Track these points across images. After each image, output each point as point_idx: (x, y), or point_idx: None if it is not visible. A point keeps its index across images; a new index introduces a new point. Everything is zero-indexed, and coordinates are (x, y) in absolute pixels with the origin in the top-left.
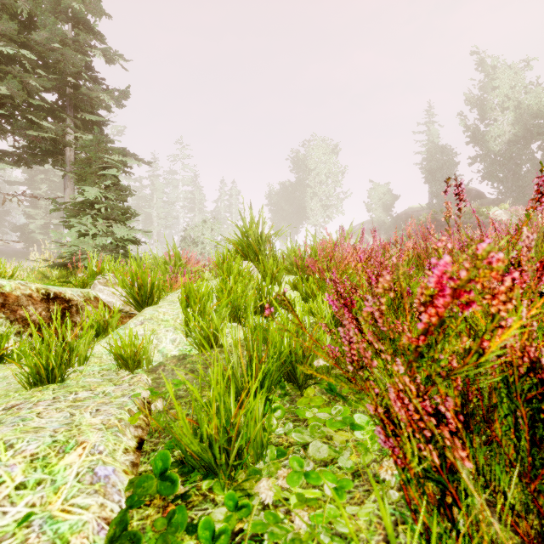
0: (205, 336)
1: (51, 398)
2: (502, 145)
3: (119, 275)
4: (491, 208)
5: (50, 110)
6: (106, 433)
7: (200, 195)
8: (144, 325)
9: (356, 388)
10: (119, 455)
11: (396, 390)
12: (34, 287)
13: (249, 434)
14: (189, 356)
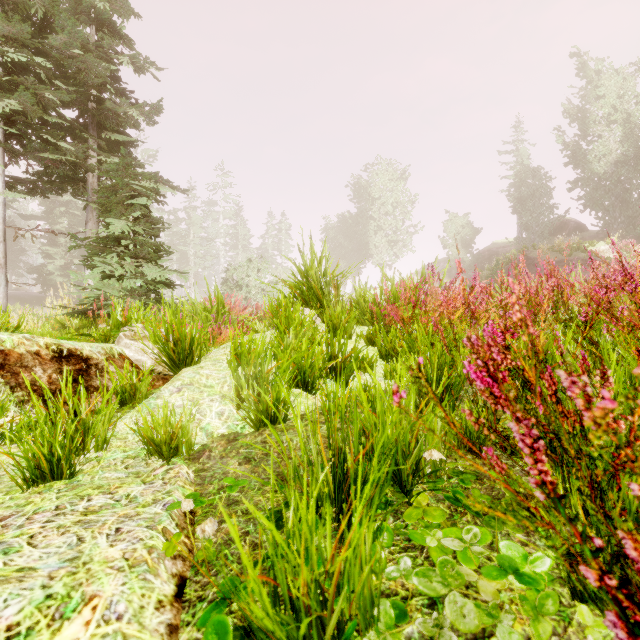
0: (263, 409)
1: (53, 507)
2: (608, 167)
3: (150, 326)
4: (596, 243)
5: (69, 128)
6: (129, 577)
7: (244, 229)
8: (181, 392)
9: (544, 526)
10: (149, 615)
11: (638, 545)
12: (42, 342)
13: (351, 586)
14: (242, 436)
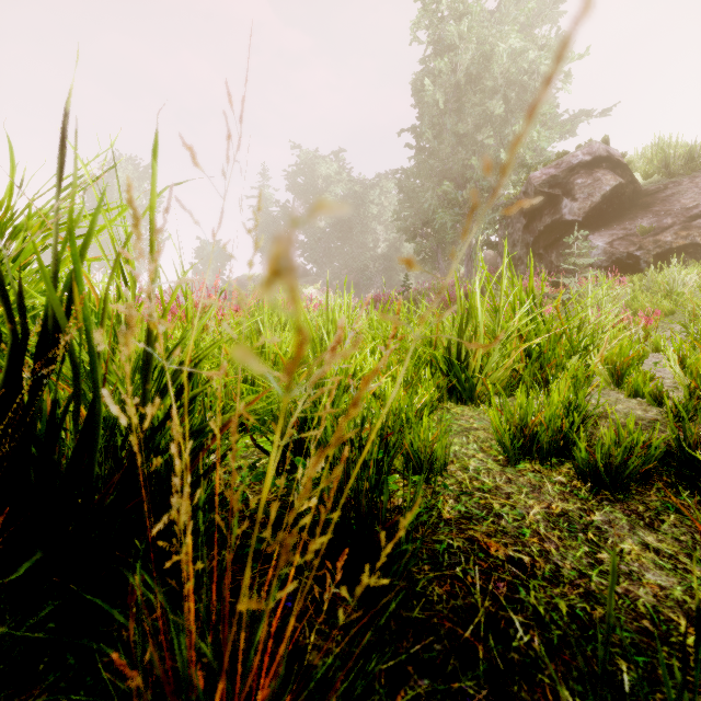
0: None
1: None
2: (321, 230)
3: None
4: (308, 287)
5: None
6: None
7: None
8: None
9: None
10: None
11: None
12: None
13: None
14: None
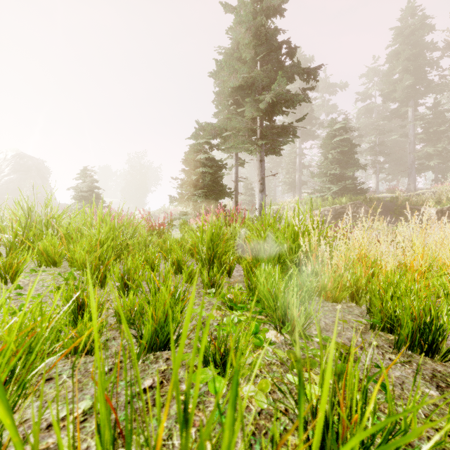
0: None
1: None
2: None
3: None
4: None
5: None
6: None
7: None
8: None
9: None
10: None
11: None
12: None
13: None
14: None
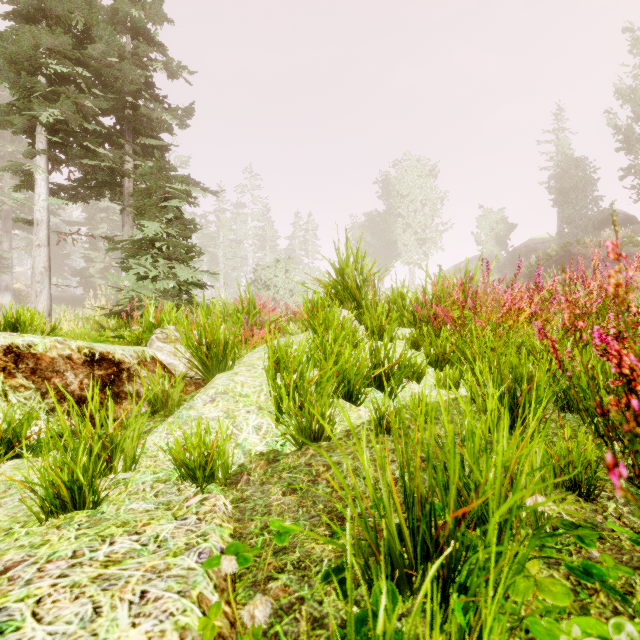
0: (306, 425)
1: (69, 553)
2: None
3: (182, 328)
4: None
5: (107, 135)
6: None
7: (271, 230)
8: (215, 402)
9: None
10: None
11: None
12: (75, 346)
13: None
14: (283, 455)
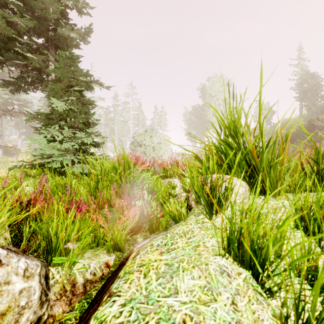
0: None
1: None
2: None
3: None
4: None
5: (37, 48)
6: None
7: (142, 116)
8: None
9: None
10: None
11: None
12: None
13: None
14: None
